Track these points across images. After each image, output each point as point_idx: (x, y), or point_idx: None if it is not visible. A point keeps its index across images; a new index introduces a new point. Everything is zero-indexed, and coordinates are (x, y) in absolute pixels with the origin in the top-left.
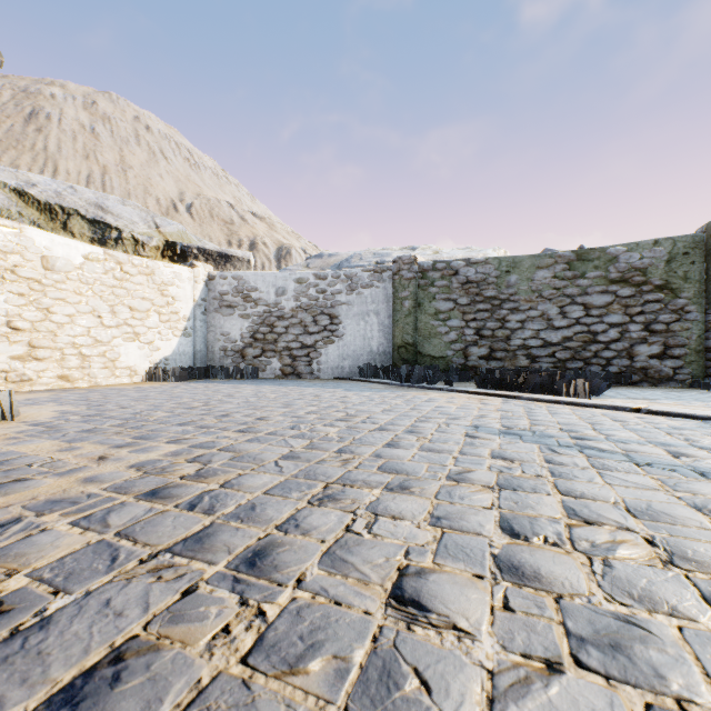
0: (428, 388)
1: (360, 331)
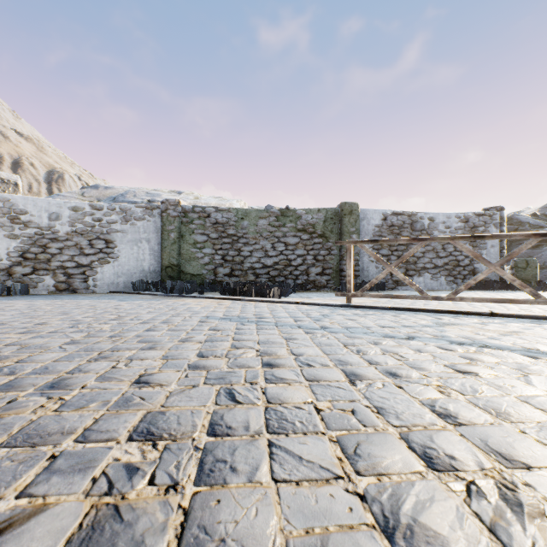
0: (186, 296)
1: (134, 254)
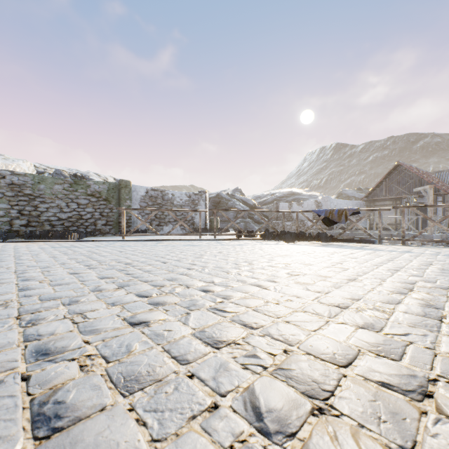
0: None
1: None
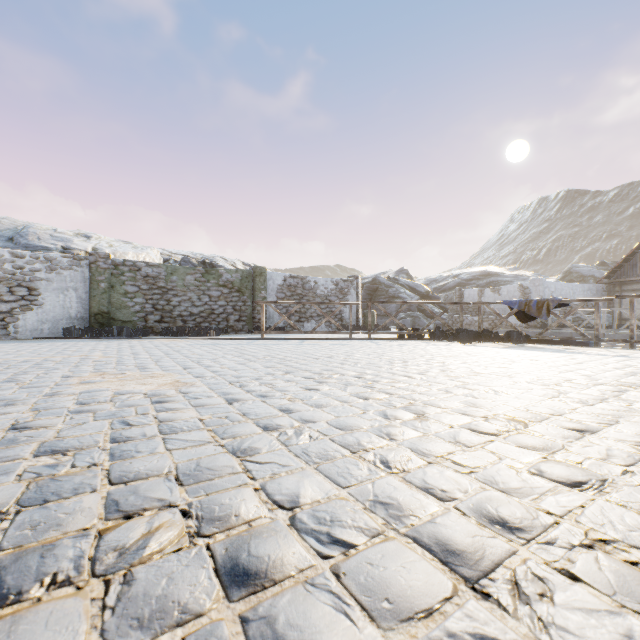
0: (136, 338)
1: (60, 302)
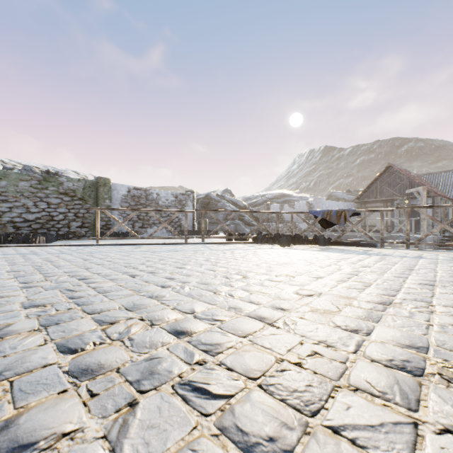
0: None
1: None
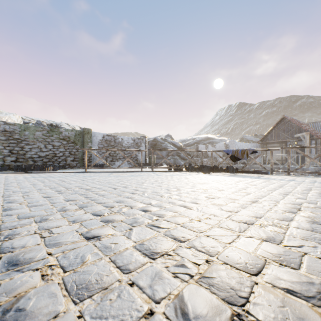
0: None
1: None
